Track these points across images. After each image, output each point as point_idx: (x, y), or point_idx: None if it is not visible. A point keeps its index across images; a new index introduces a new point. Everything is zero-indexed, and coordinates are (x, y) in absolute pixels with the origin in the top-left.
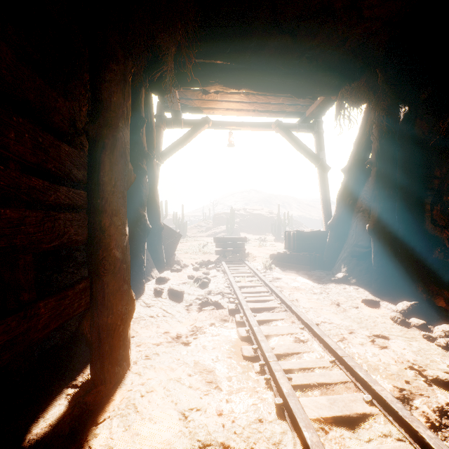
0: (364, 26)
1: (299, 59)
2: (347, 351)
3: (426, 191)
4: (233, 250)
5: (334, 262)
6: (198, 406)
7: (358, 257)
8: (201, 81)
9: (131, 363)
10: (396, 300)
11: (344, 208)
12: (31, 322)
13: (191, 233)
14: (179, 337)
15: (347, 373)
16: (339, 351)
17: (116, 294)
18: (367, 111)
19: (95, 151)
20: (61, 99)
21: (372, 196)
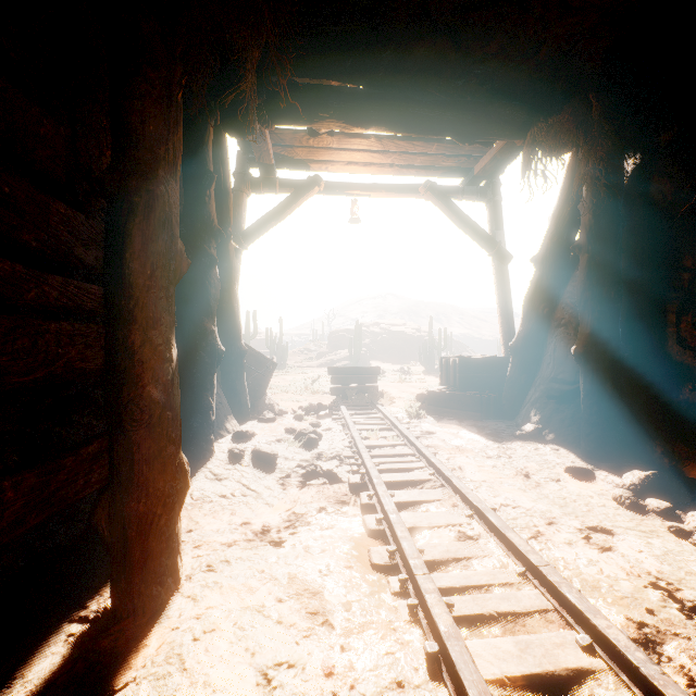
0: (570, 21)
1: (465, 79)
2: (546, 555)
3: (670, 292)
4: (359, 387)
5: (520, 406)
6: (292, 659)
7: (557, 398)
8: (306, 113)
9: (182, 577)
10: (620, 468)
11: (536, 320)
12: None
13: (295, 362)
14: (266, 532)
15: (547, 595)
16: (532, 557)
17: (153, 462)
18: (572, 164)
19: (117, 218)
20: (50, 122)
21: (581, 300)
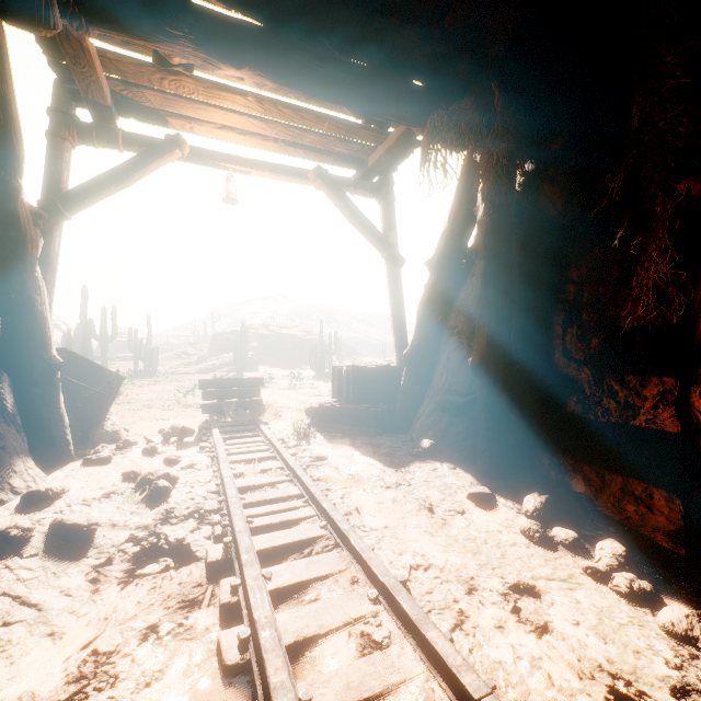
0: None
1: (363, 32)
2: (479, 661)
3: (557, 304)
4: (239, 402)
5: (413, 417)
6: None
7: (452, 411)
8: (145, 22)
9: None
10: (516, 487)
11: (430, 327)
12: None
13: (169, 368)
14: None
15: None
16: (467, 679)
17: None
18: (467, 165)
19: None
20: None
21: (477, 308)
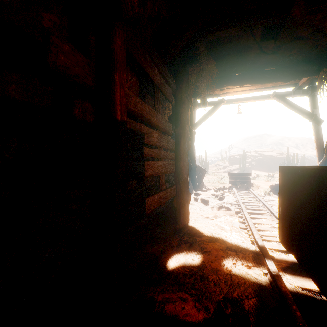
0: None
1: (283, 62)
2: None
3: None
4: (242, 181)
5: None
6: (217, 233)
7: None
8: (219, 86)
9: (189, 220)
10: None
11: None
12: (167, 194)
13: (212, 170)
14: (208, 217)
15: None
16: None
17: (185, 191)
18: None
19: (178, 139)
20: (171, 125)
21: None
